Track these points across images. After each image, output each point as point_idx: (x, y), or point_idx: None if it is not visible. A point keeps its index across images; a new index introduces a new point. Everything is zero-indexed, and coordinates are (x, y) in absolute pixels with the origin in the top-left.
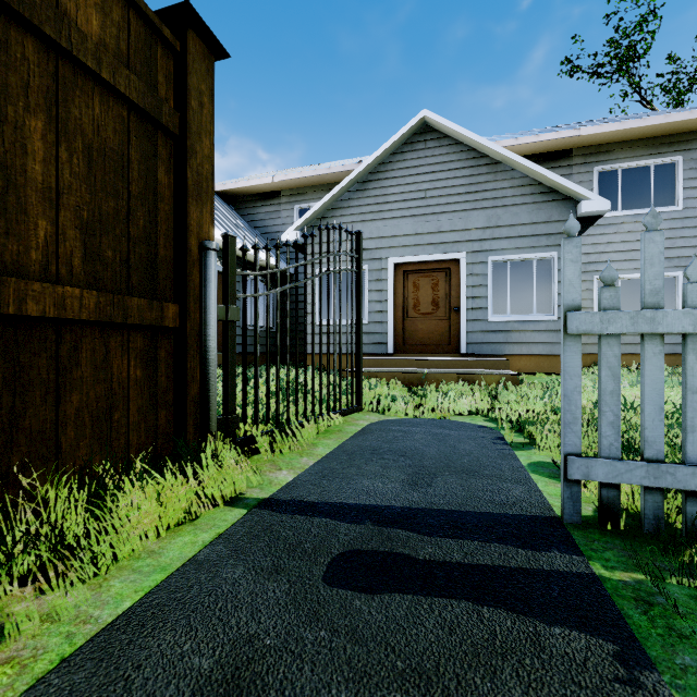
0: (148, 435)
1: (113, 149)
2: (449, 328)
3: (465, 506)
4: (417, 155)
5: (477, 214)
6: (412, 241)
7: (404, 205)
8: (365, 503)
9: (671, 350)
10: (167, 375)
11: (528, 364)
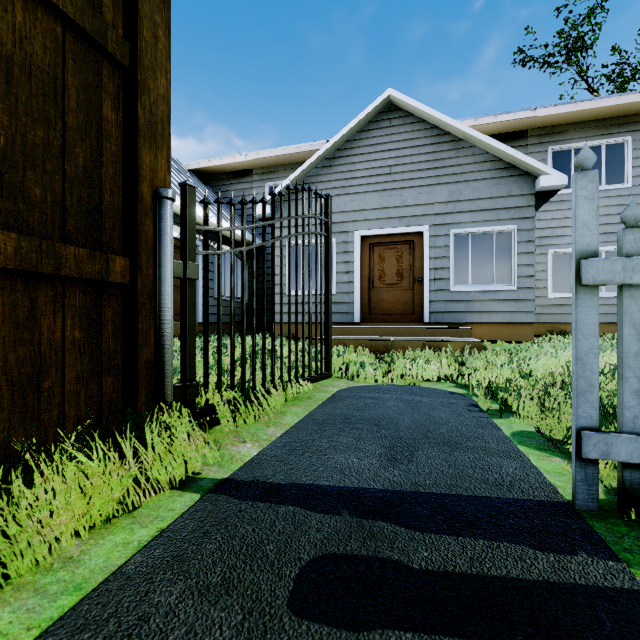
0: (90, 405)
1: (42, 69)
2: (413, 298)
3: (456, 489)
4: (382, 132)
5: (440, 188)
6: (377, 214)
7: (370, 180)
8: (339, 485)
9: None
10: (114, 337)
11: (489, 332)
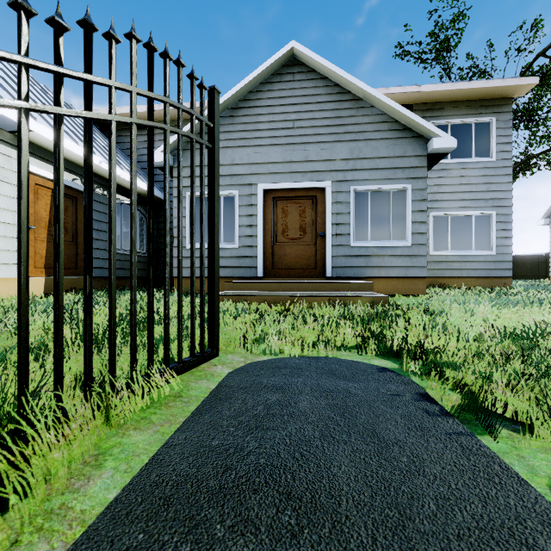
0: None
1: None
2: (315, 252)
3: None
4: (286, 86)
5: (341, 145)
6: (281, 168)
7: (273, 133)
8: None
9: (487, 274)
10: None
11: (386, 286)
